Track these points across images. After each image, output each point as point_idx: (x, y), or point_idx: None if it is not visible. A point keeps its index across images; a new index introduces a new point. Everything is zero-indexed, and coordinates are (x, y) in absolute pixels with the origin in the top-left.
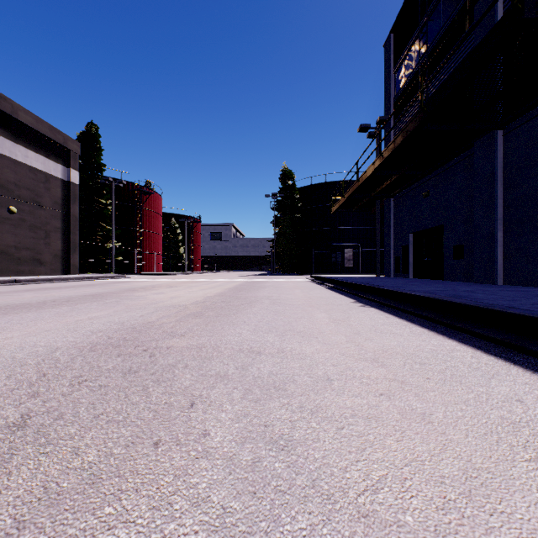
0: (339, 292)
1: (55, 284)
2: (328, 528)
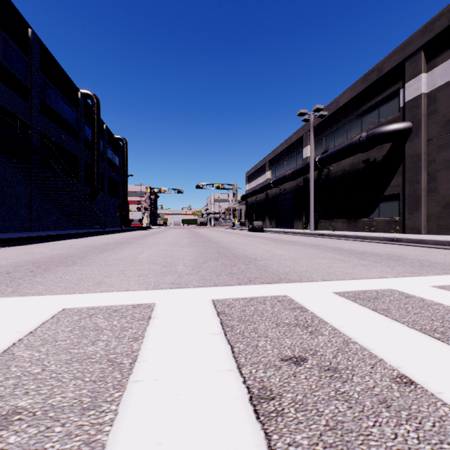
0: (48, 242)
1: (363, 244)
2: (131, 234)
